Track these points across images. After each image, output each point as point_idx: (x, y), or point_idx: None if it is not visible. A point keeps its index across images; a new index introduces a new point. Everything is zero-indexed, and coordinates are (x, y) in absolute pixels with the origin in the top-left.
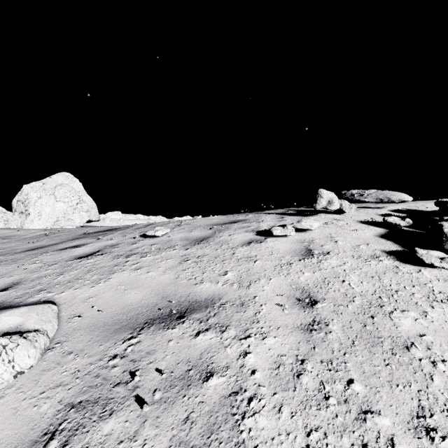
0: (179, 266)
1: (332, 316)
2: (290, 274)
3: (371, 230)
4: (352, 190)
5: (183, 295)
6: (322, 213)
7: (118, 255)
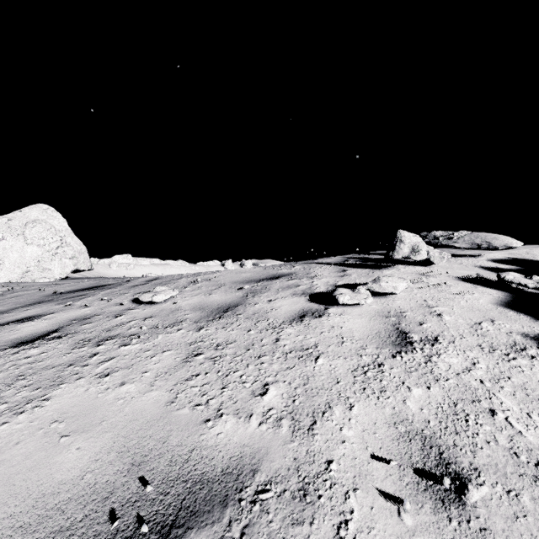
0: (181, 368)
1: (521, 537)
2: (386, 393)
3: (483, 294)
4: (435, 232)
5: (175, 458)
6: (399, 265)
7: (85, 339)
